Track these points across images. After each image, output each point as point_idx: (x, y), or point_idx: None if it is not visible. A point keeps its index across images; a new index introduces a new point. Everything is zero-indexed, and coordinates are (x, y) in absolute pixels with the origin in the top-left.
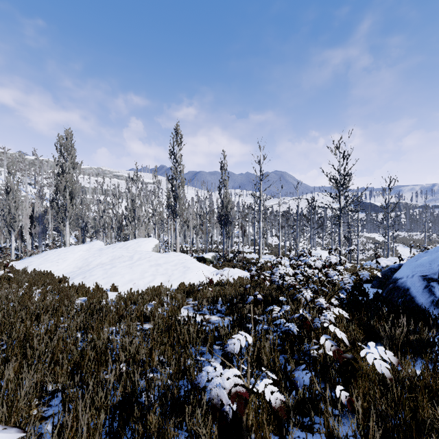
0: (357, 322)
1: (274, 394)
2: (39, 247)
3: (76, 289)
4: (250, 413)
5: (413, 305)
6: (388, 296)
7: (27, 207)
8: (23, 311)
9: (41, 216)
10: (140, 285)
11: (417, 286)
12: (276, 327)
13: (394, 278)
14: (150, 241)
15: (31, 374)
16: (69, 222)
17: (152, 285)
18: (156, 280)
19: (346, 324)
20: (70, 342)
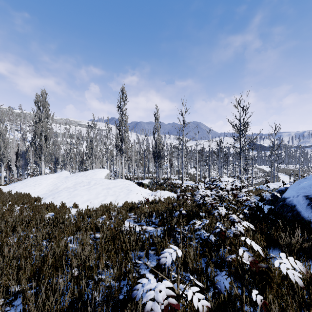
0: (259, 232)
1: (201, 301)
2: (22, 176)
3: (47, 207)
4: None
5: (299, 218)
6: (279, 211)
7: (14, 146)
8: (3, 224)
9: (24, 153)
10: (95, 203)
11: (301, 203)
12: (196, 235)
13: (283, 197)
14: (103, 171)
15: None
16: (44, 157)
17: (104, 203)
18: (106, 199)
19: (251, 233)
20: (37, 249)
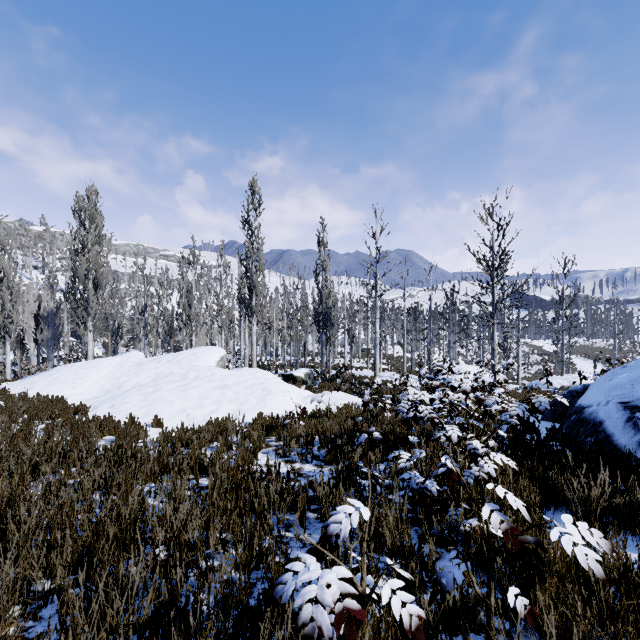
0: (528, 475)
1: (408, 607)
2: (48, 361)
3: (99, 424)
4: (366, 632)
5: (609, 447)
6: (570, 433)
7: (30, 301)
8: (13, 460)
9: (51, 314)
10: (197, 416)
11: (615, 418)
12: (402, 482)
13: (579, 405)
14: (213, 351)
15: (10, 565)
16: (93, 323)
17: (215, 416)
18: (221, 409)
19: (512, 477)
20: (84, 508)
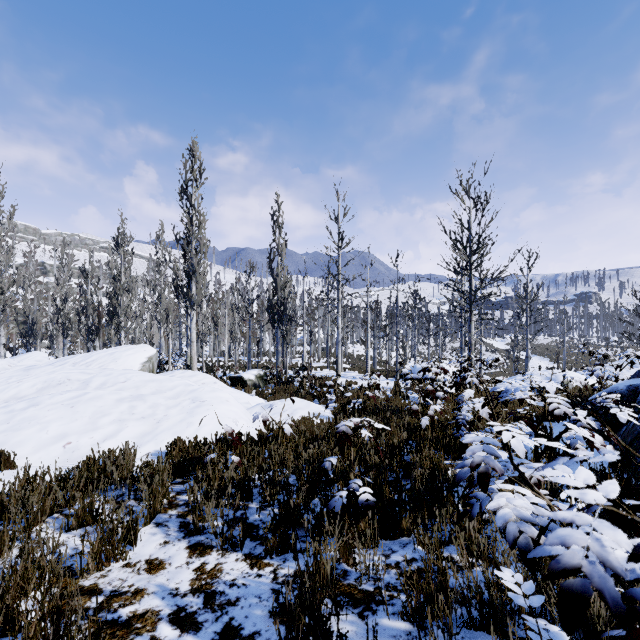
0: None
1: None
2: None
3: None
4: None
5: None
6: None
7: None
8: None
9: None
10: (81, 446)
11: None
12: None
13: None
14: (139, 350)
15: None
16: None
17: (111, 444)
18: (123, 432)
19: None
20: None
